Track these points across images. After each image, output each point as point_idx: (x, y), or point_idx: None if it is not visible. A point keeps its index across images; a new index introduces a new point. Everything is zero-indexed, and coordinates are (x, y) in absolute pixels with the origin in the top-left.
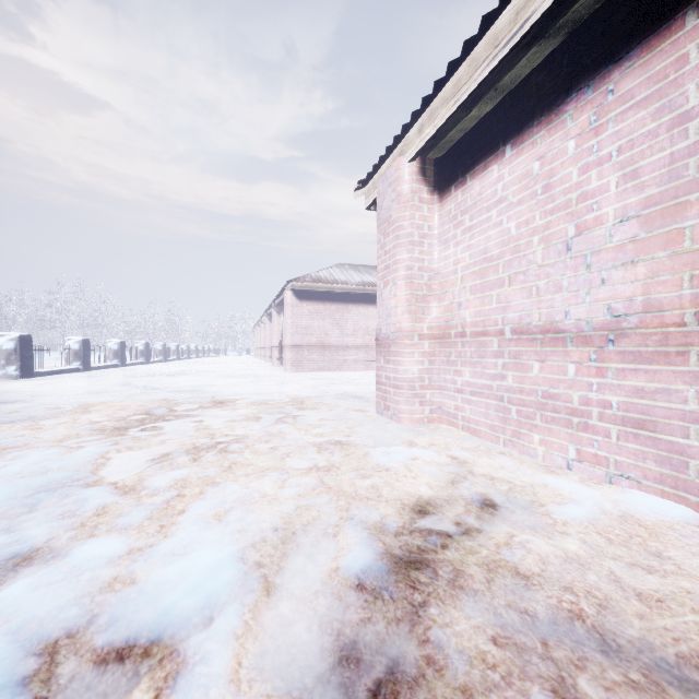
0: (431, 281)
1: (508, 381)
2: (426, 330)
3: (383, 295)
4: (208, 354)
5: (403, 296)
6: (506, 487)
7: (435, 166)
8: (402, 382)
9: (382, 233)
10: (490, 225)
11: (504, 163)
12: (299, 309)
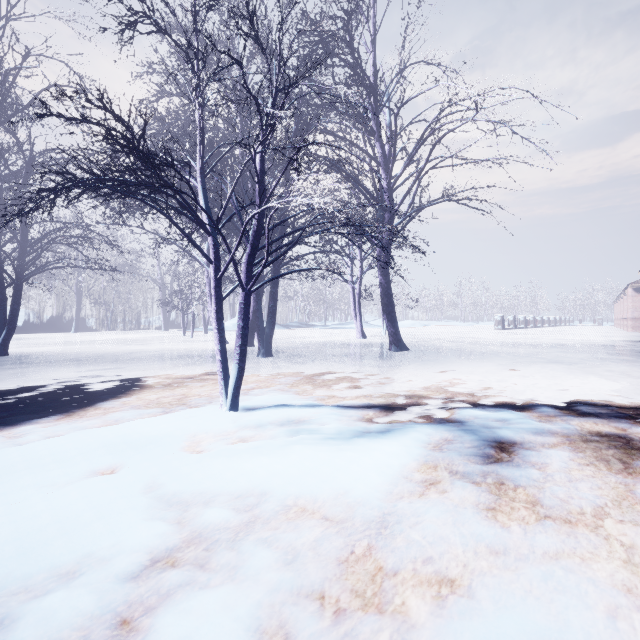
0: None
1: None
2: None
3: None
4: (568, 323)
5: None
6: None
7: None
8: None
9: None
10: None
11: None
12: (637, 298)
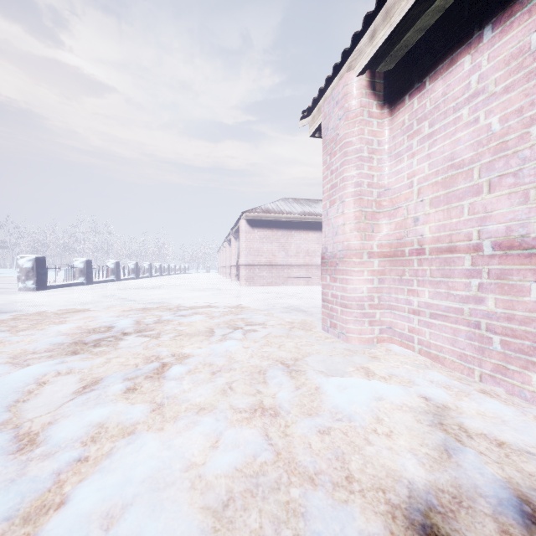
0: (381, 197)
1: (487, 305)
2: (376, 248)
3: (329, 214)
4: (184, 271)
5: (351, 213)
6: (533, 468)
7: (385, 79)
8: (350, 301)
9: (328, 153)
10: (460, 126)
11: (480, 49)
12: (252, 235)
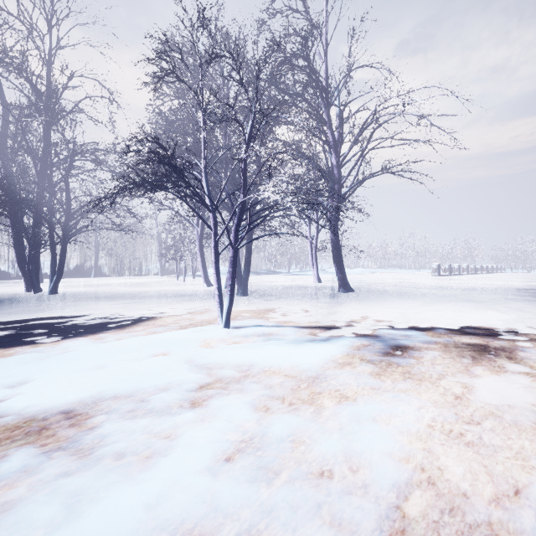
0: None
1: None
2: None
3: None
4: (499, 271)
5: None
6: None
7: None
8: None
9: None
10: None
11: None
12: None
